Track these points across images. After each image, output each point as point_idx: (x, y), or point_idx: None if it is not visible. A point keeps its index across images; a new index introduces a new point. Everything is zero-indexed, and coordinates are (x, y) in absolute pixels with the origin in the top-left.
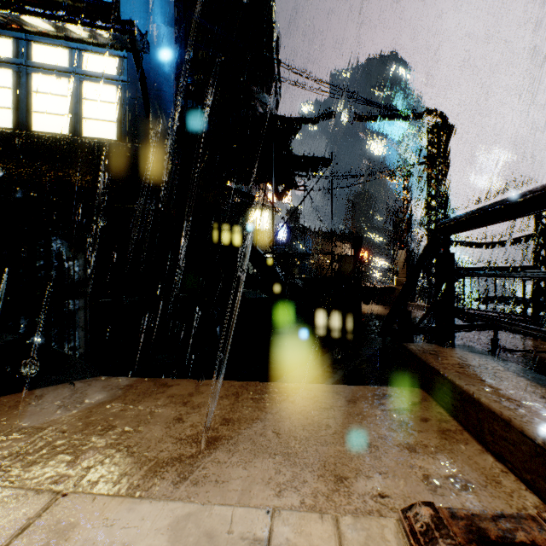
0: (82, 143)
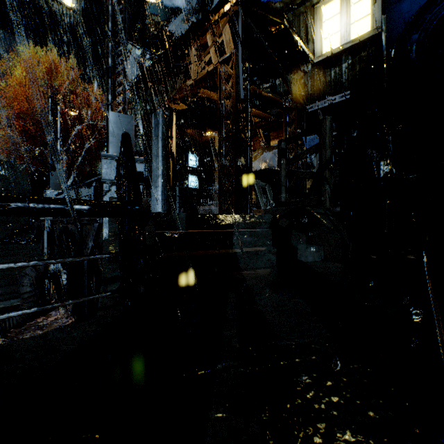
0: None
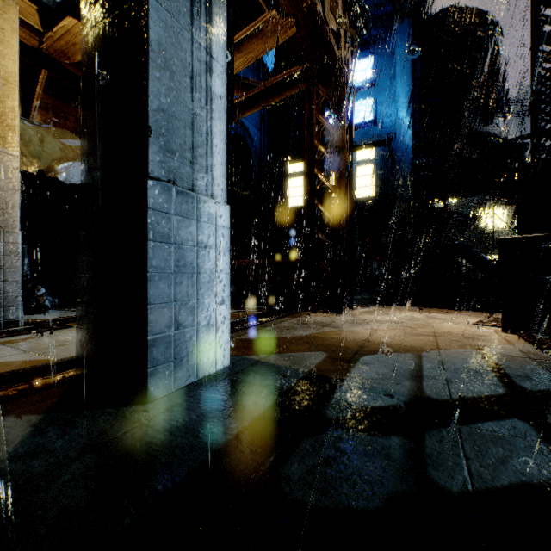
0: (356, 203)
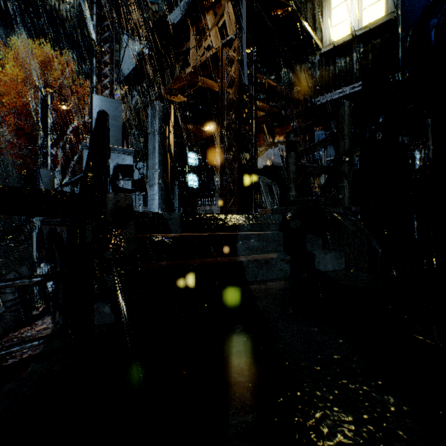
0: None
